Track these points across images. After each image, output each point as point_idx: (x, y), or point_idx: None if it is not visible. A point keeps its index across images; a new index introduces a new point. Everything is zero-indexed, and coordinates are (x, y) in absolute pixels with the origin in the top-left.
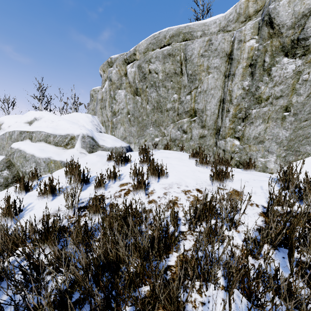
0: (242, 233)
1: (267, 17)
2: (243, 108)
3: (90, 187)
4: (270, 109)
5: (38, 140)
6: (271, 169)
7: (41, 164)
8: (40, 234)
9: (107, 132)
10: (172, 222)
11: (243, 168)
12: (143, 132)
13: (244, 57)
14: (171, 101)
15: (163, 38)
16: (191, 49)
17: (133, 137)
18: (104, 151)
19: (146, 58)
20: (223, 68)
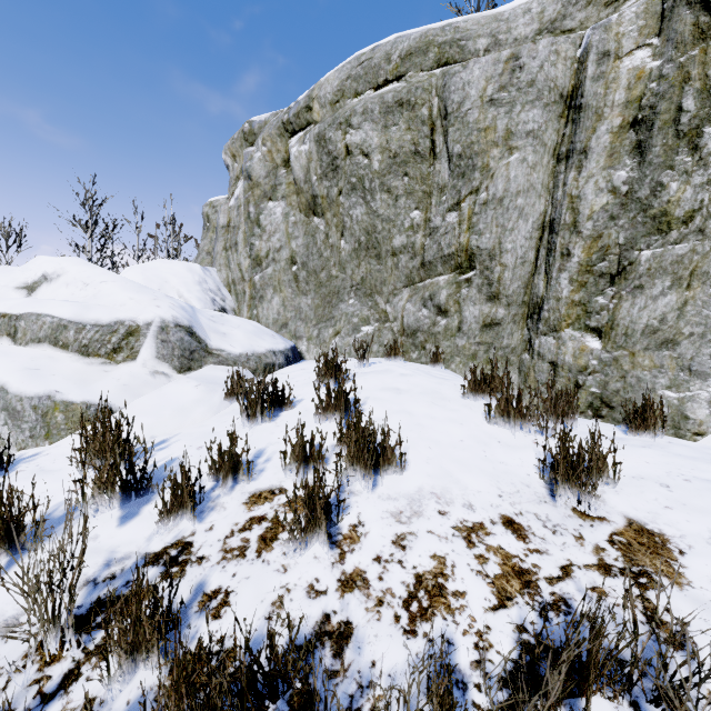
0: None
1: None
2: (612, 245)
3: (151, 507)
4: (698, 249)
5: (33, 338)
6: (699, 423)
7: (23, 415)
8: None
9: (240, 310)
10: None
11: (629, 426)
12: (330, 311)
13: (616, 100)
14: (404, 229)
15: (382, 62)
16: (462, 84)
17: (306, 322)
18: (222, 367)
19: (337, 116)
20: (552, 136)
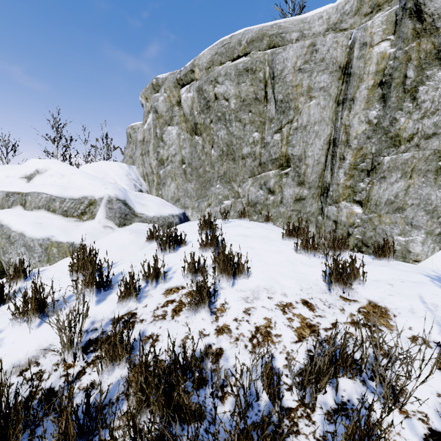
0: (416, 417)
1: (412, 3)
2: (368, 153)
3: (112, 296)
4: (416, 156)
5: (36, 206)
6: (416, 255)
7: (34, 249)
8: None
9: (151, 191)
10: (265, 387)
11: (375, 255)
12: (205, 192)
13: (370, 70)
14: (249, 143)
15: (236, 45)
16: (282, 60)
17: (191, 198)
18: (143, 224)
19: (209, 76)
20: (335, 90)
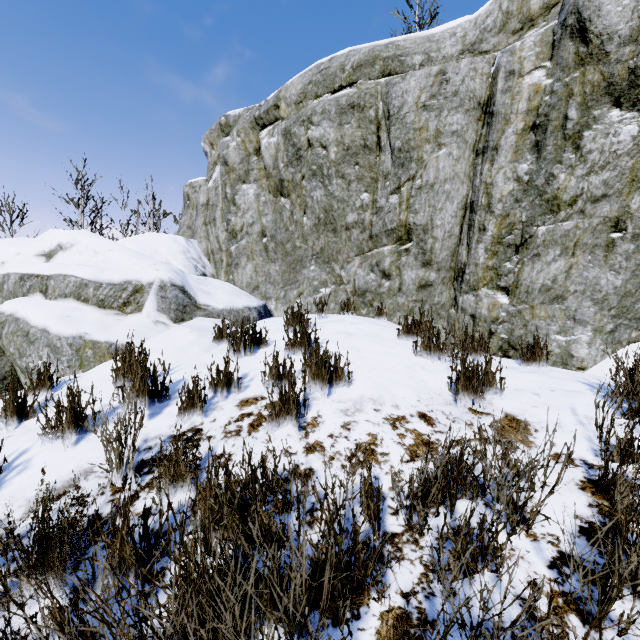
0: (545, 540)
1: (573, 19)
2: (517, 222)
3: (169, 409)
4: (580, 225)
5: (61, 294)
6: (581, 360)
7: (62, 350)
8: (24, 553)
9: (218, 275)
10: (365, 509)
11: (522, 359)
12: (294, 276)
13: (520, 108)
14: (356, 208)
15: (338, 71)
16: (401, 93)
17: (274, 285)
18: (208, 319)
19: (301, 115)
20: (472, 135)
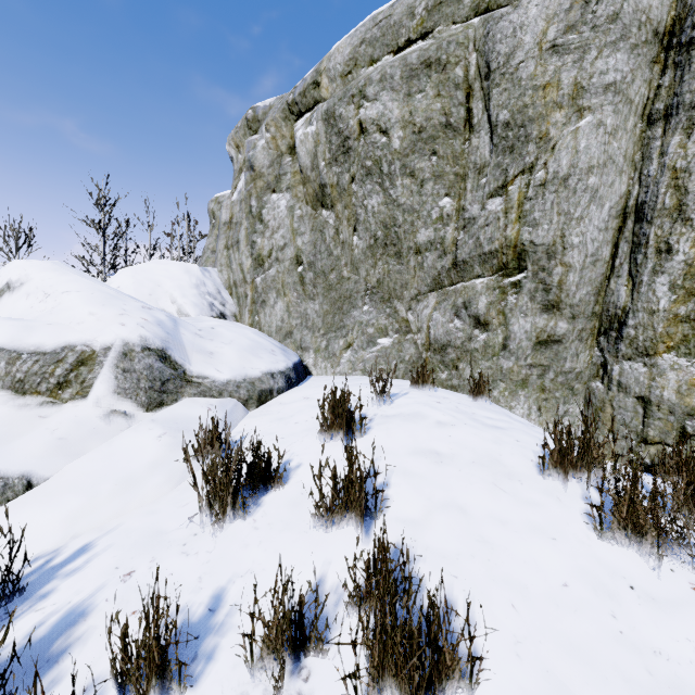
0: None
1: None
2: None
3: None
4: None
5: None
6: None
7: None
8: None
9: (242, 315)
10: None
11: None
12: (340, 319)
13: None
14: (431, 221)
15: (404, 18)
16: (511, 30)
17: (313, 331)
18: (203, 400)
19: (349, 87)
20: (641, 89)
